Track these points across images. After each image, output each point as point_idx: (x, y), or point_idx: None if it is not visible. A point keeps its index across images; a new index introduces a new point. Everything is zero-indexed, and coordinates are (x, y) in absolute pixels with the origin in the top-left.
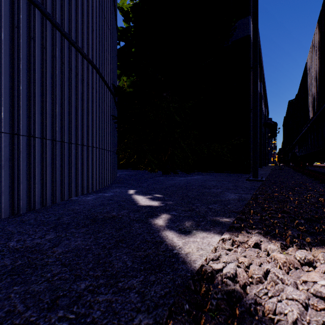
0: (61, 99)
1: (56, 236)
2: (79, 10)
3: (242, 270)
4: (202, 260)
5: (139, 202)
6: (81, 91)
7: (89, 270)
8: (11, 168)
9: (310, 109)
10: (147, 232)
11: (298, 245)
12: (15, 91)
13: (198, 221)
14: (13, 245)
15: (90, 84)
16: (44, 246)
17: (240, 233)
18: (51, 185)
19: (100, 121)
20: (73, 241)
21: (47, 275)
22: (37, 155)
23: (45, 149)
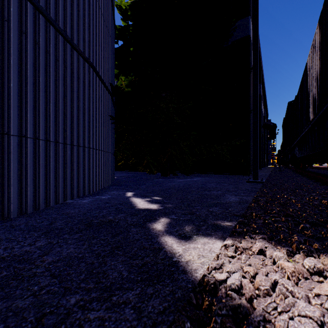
0: (55, 97)
1: (47, 243)
2: (75, 5)
3: (248, 282)
4: (204, 269)
5: (137, 205)
6: (77, 89)
7: (80, 282)
8: (1, 170)
9: (310, 110)
10: (144, 237)
11: (306, 251)
12: (6, 88)
13: (199, 225)
14: (0, 253)
15: (86, 82)
16: (34, 254)
17: (243, 239)
18: (44, 187)
19: (97, 121)
20: (66, 248)
21: (34, 289)
22: (30, 156)
23: (38, 149)
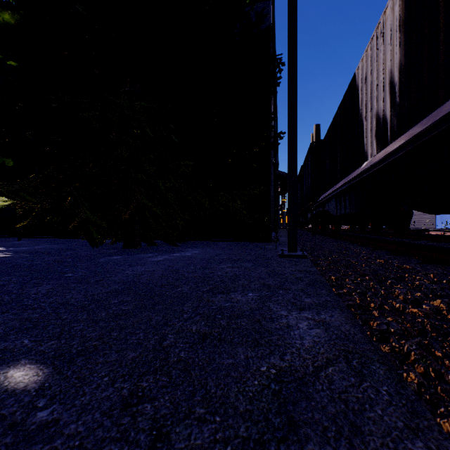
0: None
1: None
2: None
3: None
4: None
5: None
6: None
7: None
8: None
9: (369, 141)
10: None
11: None
12: None
13: None
14: None
15: None
16: None
17: None
18: None
19: None
20: None
21: None
22: None
23: None
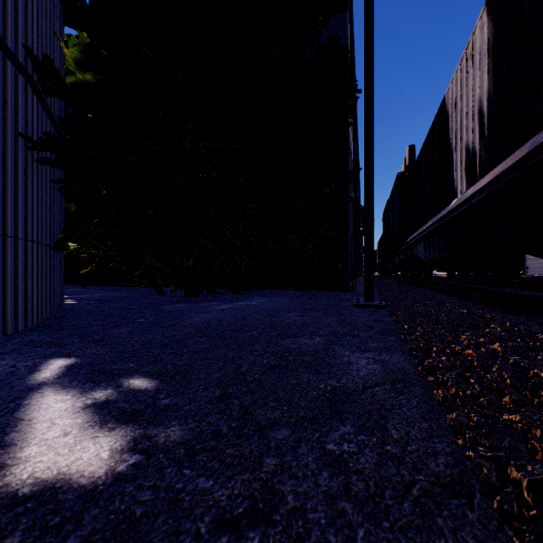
0: None
1: None
2: None
3: None
4: None
5: (19, 453)
6: None
7: None
8: None
9: (459, 176)
10: None
11: None
12: None
13: None
14: None
15: None
16: None
17: None
18: None
19: None
20: None
21: None
22: None
23: None
